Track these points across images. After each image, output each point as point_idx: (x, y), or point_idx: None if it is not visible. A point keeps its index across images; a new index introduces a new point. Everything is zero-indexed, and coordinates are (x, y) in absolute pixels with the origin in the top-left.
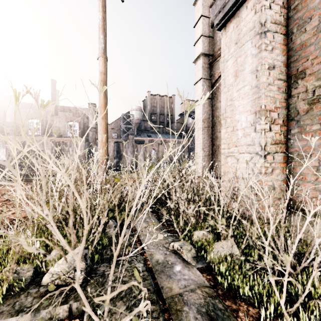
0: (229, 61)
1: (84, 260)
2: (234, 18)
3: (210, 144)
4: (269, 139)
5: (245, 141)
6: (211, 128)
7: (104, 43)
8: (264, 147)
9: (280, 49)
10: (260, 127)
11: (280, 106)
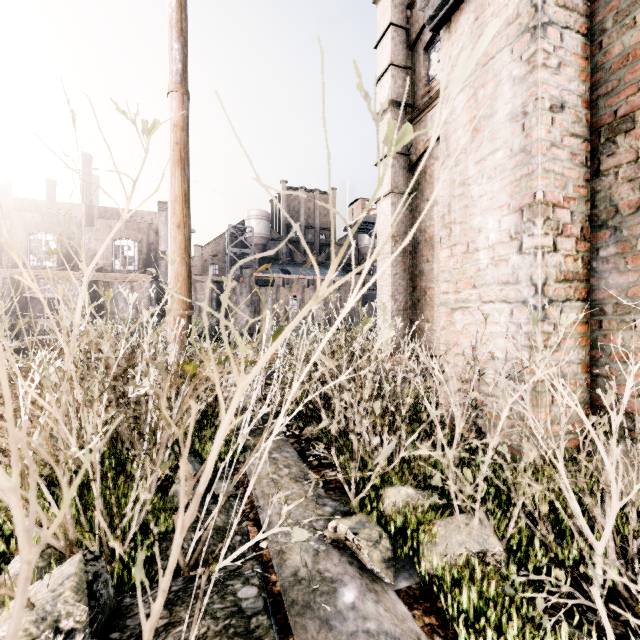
0: (458, 99)
1: (86, 598)
2: (471, 0)
3: (408, 287)
4: (552, 269)
5: (496, 275)
6: (411, 254)
7: (181, 61)
8: (541, 288)
9: (575, 66)
10: (533, 241)
11: (576, 196)
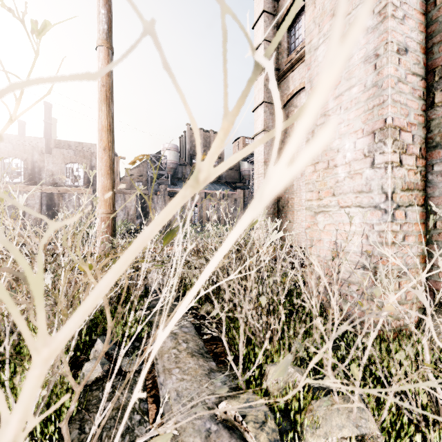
0: (320, 49)
1: None
2: None
3: (275, 197)
4: (398, 180)
5: (352, 186)
6: None
7: (106, 22)
8: (391, 195)
9: (415, 19)
10: (383, 158)
11: (416, 122)
